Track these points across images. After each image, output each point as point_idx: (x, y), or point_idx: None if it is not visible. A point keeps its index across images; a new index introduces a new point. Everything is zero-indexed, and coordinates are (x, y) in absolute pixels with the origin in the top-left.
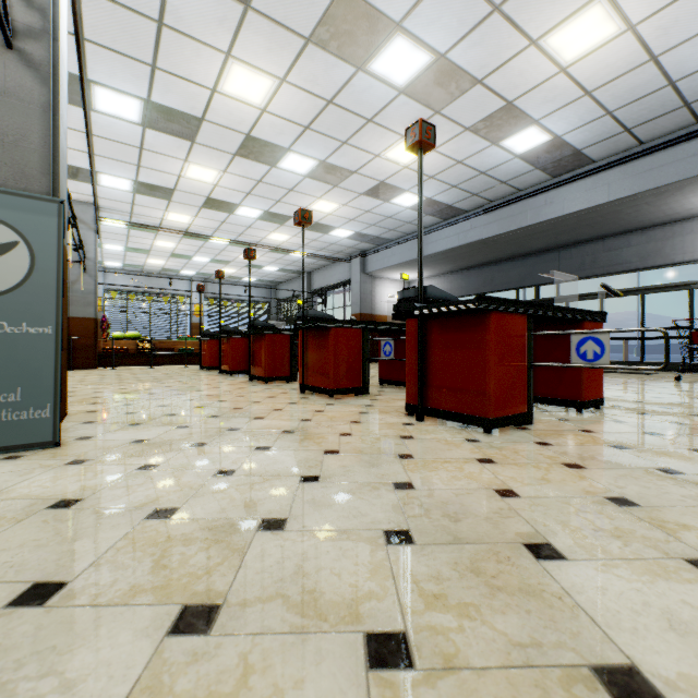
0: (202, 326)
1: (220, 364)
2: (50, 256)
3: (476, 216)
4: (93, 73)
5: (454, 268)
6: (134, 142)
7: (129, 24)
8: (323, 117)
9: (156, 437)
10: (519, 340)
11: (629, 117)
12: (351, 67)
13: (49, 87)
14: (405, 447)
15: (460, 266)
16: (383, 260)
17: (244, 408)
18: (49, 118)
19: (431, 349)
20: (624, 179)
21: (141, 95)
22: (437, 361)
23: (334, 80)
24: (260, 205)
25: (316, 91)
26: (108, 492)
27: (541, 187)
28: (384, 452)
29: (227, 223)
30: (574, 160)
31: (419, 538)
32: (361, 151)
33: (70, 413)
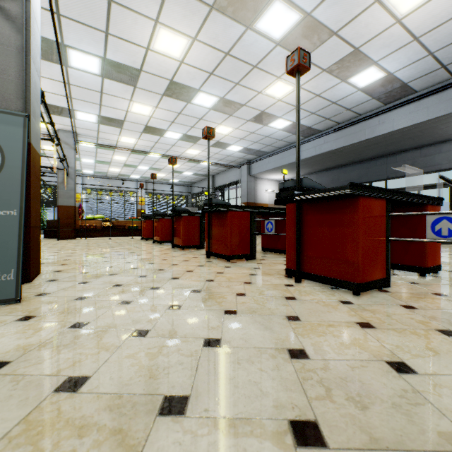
0: (142, 211)
1: (154, 236)
2: (17, 157)
3: (327, 134)
4: (67, 40)
5: (311, 171)
6: (97, 88)
7: (89, 2)
8: (222, 65)
9: (95, 295)
10: (380, 220)
11: (446, 56)
12: (242, 26)
13: (22, 35)
14: (291, 308)
15: (316, 169)
16: (262, 166)
17: (165, 269)
18: (22, 57)
19: (306, 227)
20: (439, 103)
21: (99, 54)
22: (312, 236)
23: (230, 37)
24: (180, 130)
25: (218, 46)
26: (35, 353)
27: (376, 111)
28: (274, 313)
29: (159, 142)
30: (401, 91)
31: (330, 436)
32: (248, 89)
33: (42, 272)
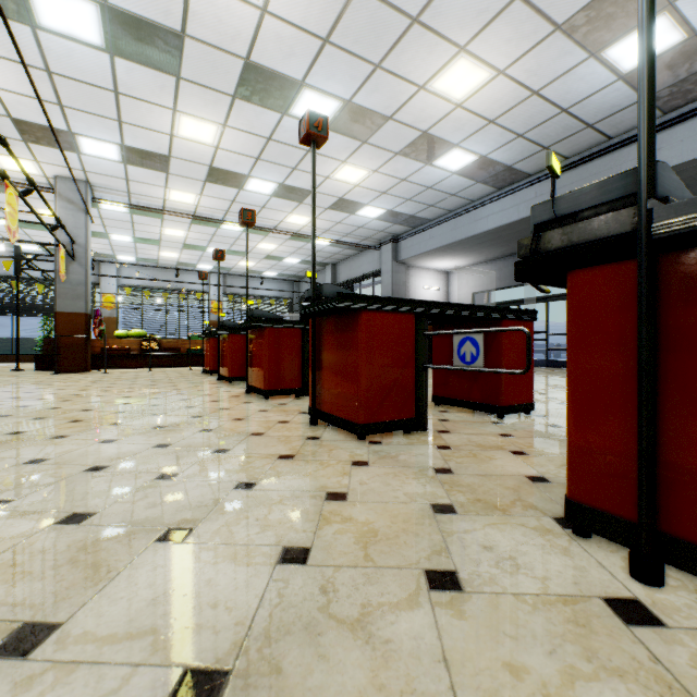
0: (205, 322)
1: (219, 368)
2: None
3: (542, 180)
4: None
5: (504, 253)
6: (105, 82)
7: None
8: (348, 18)
9: None
10: None
11: None
12: None
13: None
14: None
15: (513, 249)
16: (419, 244)
17: (179, 476)
18: None
19: (690, 353)
20: None
21: None
22: None
23: None
24: (272, 176)
25: None
26: None
27: None
28: None
29: (237, 202)
30: None
31: None
32: (400, 80)
33: None
